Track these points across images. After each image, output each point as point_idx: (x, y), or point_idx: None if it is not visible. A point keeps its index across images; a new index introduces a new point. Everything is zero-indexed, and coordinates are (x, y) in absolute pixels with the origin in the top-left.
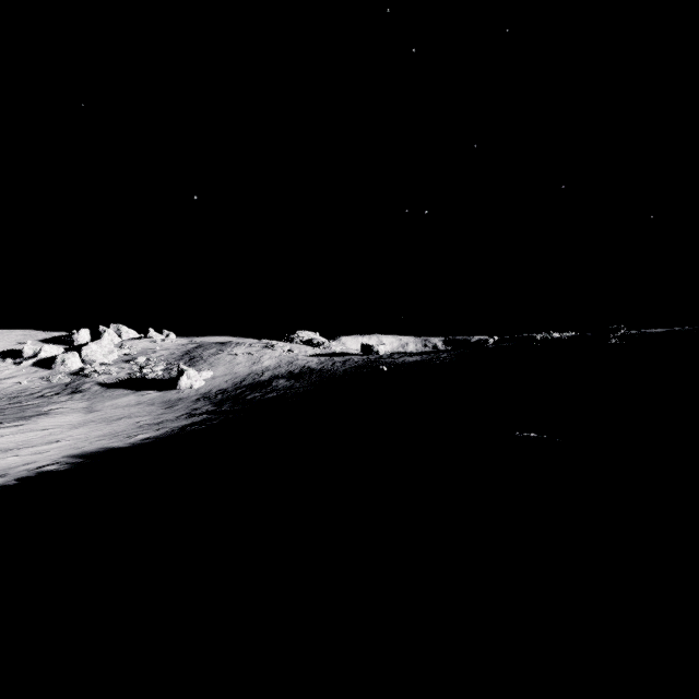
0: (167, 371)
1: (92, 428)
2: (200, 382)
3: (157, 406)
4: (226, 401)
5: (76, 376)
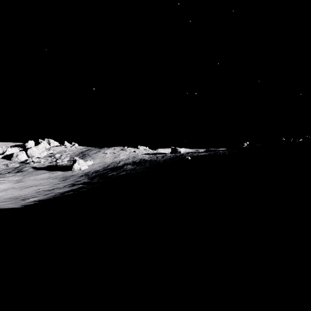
0: (69, 161)
1: (7, 193)
2: (85, 167)
3: (57, 179)
4: (96, 176)
5: (23, 163)
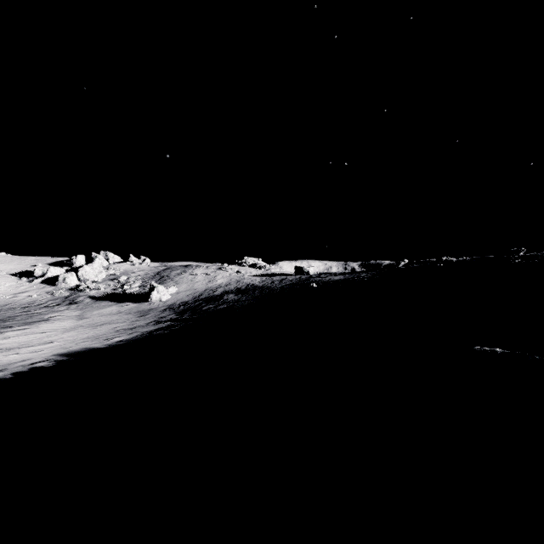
0: (142, 288)
1: (80, 332)
2: (167, 296)
3: (133, 315)
4: (186, 311)
5: (74, 291)
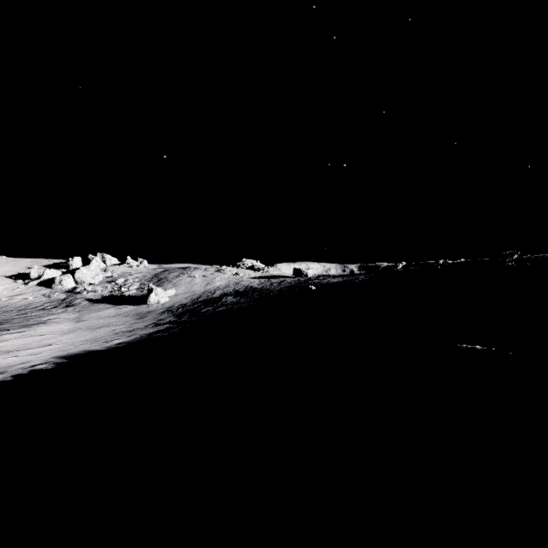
0: (140, 290)
1: (78, 334)
2: (165, 298)
3: (131, 317)
4: (185, 313)
5: (70, 293)
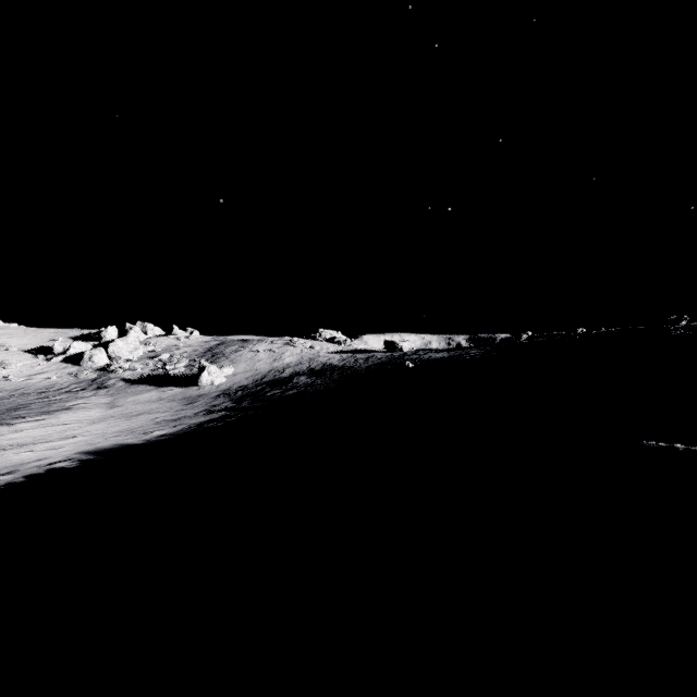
0: (189, 368)
1: (110, 424)
2: (221, 379)
3: (177, 402)
4: (246, 398)
5: (103, 372)
